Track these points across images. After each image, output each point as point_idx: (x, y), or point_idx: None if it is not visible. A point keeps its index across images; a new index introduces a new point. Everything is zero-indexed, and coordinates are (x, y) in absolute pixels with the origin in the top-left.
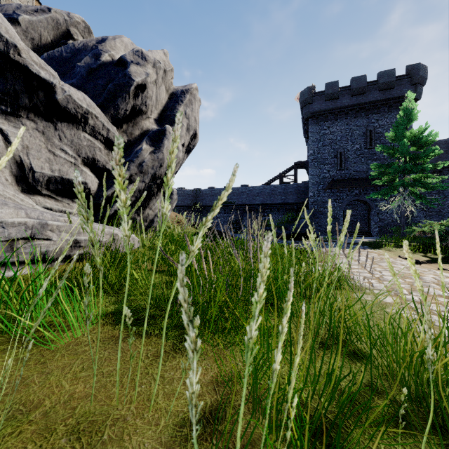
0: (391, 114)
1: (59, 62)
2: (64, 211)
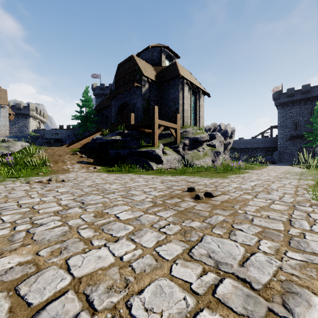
0: None
1: None
2: None
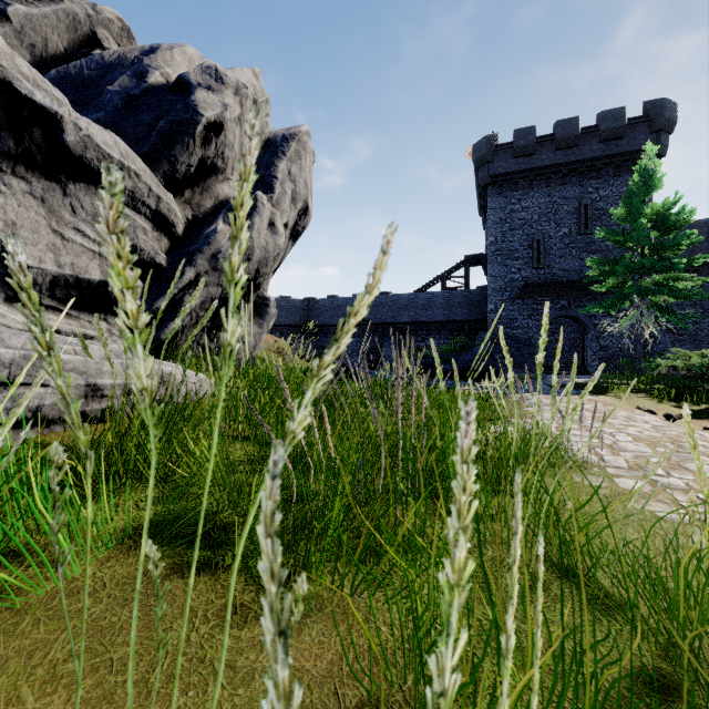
0: (619, 178)
1: (78, 84)
2: (83, 334)
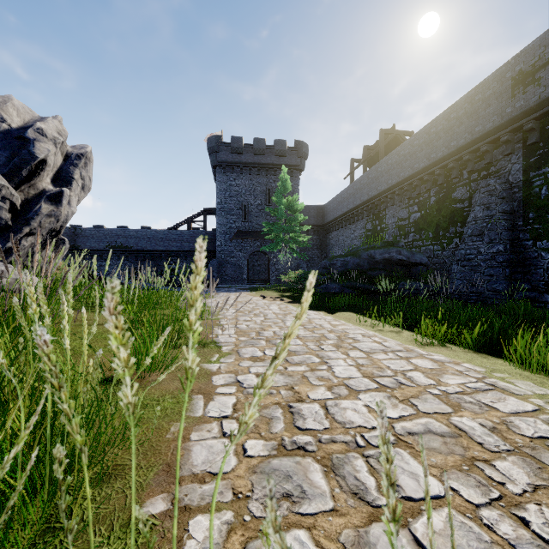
0: None
1: None
2: None
